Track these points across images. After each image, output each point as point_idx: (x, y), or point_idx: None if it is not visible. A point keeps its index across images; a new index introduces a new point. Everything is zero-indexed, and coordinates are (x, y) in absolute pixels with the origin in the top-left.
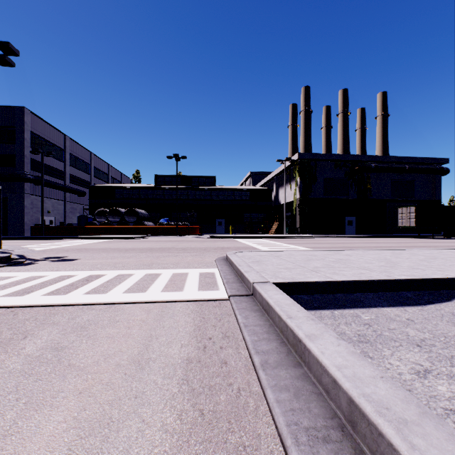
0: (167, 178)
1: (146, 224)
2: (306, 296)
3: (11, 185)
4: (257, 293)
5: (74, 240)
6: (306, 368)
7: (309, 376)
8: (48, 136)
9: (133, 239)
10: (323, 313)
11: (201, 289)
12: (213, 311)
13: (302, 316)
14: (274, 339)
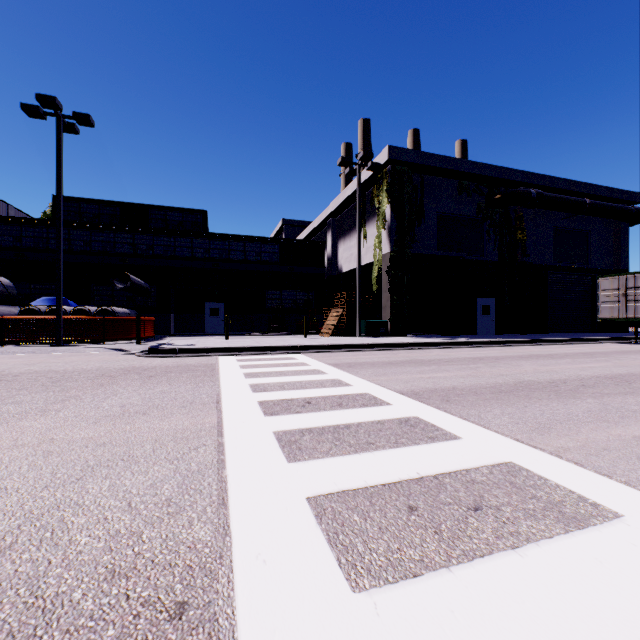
0: (86, 206)
1: None
2: None
3: None
4: None
5: None
6: None
7: None
8: None
9: None
10: None
11: None
12: None
13: None
14: None
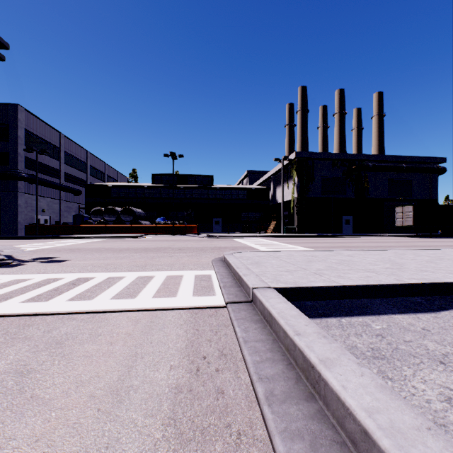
0: (164, 177)
1: (143, 223)
2: (309, 301)
3: (5, 184)
4: (258, 300)
5: (68, 240)
6: (322, 403)
7: (326, 415)
8: (43, 134)
9: (129, 239)
10: (330, 321)
11: (196, 294)
12: (209, 321)
13: (312, 332)
14: (279, 360)
